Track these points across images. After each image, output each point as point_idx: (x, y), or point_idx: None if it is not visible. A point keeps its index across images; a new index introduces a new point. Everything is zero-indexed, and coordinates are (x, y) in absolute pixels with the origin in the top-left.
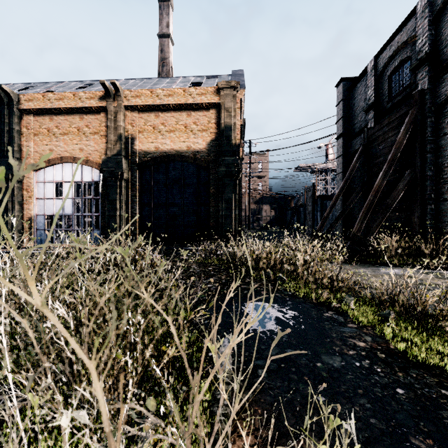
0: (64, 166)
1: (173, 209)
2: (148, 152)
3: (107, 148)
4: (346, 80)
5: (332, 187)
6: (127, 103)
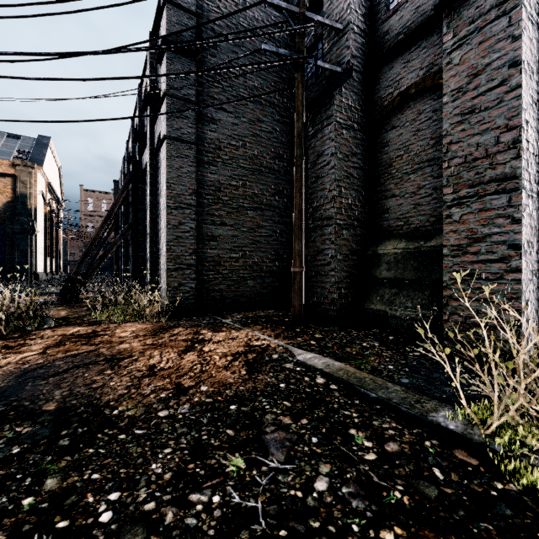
0: None
1: None
2: None
3: None
4: (117, 182)
5: None
6: None
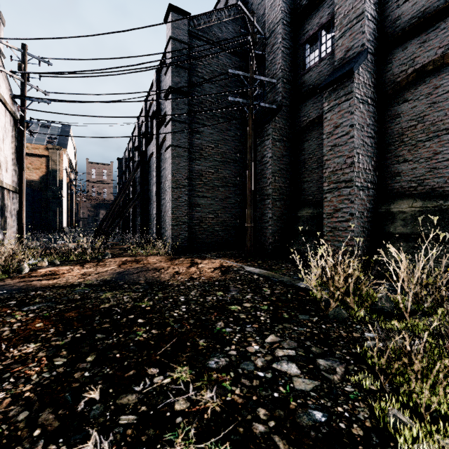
0: None
1: None
2: None
3: None
4: (120, 159)
5: None
6: None
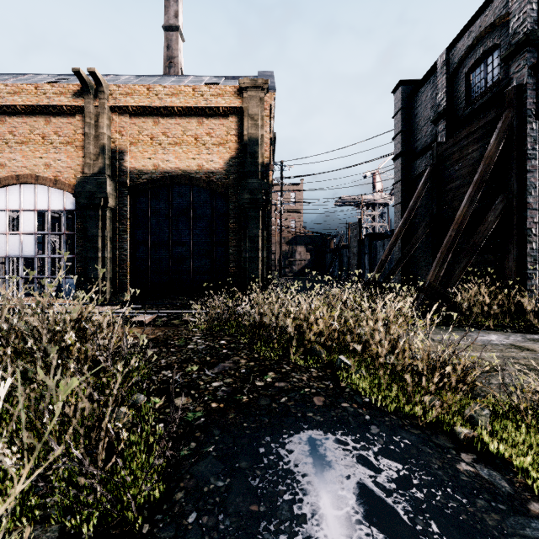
0: (22, 188)
1: (179, 250)
2: (143, 172)
3: (84, 163)
4: (405, 84)
5: (380, 225)
6: (114, 103)
